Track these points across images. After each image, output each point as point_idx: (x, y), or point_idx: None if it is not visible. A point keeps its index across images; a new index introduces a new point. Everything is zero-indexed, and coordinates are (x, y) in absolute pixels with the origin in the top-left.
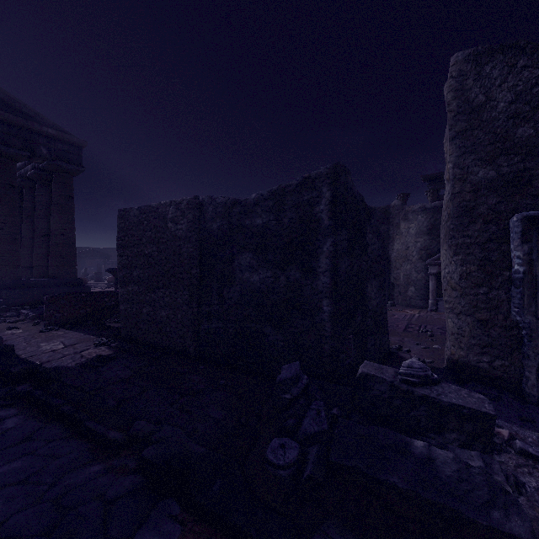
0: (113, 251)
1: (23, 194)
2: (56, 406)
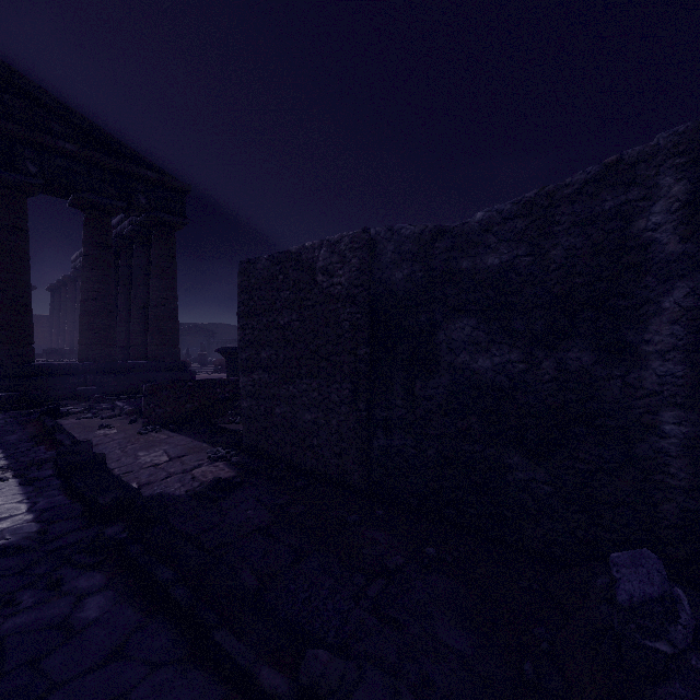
0: (218, 327)
1: (119, 257)
2: (162, 584)
